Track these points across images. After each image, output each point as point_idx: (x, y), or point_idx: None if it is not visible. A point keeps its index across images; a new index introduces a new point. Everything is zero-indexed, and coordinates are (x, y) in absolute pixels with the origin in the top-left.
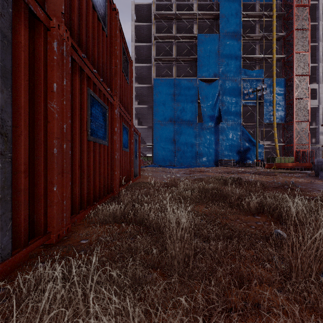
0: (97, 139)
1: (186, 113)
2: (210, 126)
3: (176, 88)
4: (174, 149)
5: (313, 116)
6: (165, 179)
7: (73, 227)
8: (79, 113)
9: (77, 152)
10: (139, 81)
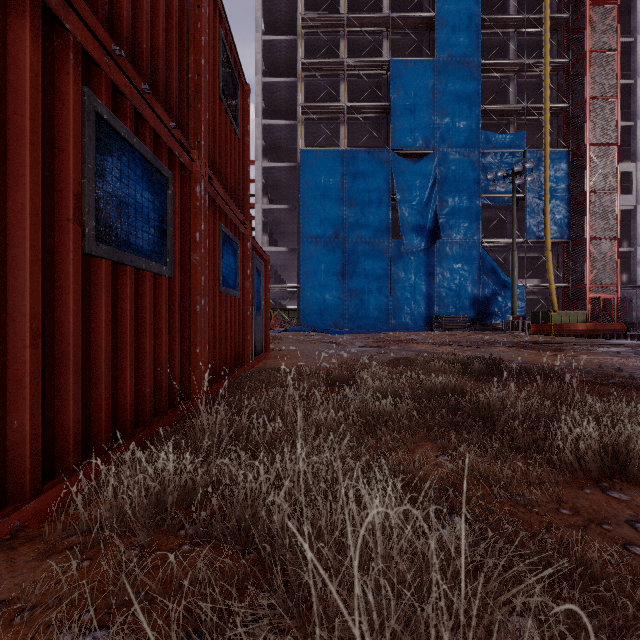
0: (128, 255)
1: (368, 222)
2: (416, 248)
3: (348, 170)
4: (344, 294)
5: (624, 229)
6: (326, 360)
7: (0, 555)
8: (46, 160)
9: (26, 287)
10: (271, 156)
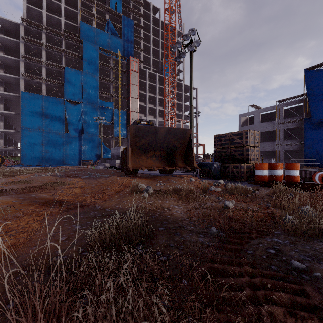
0: None
1: (55, 124)
2: (74, 136)
3: (45, 103)
4: (43, 151)
5: None
6: None
7: None
8: None
9: None
10: (6, 85)
